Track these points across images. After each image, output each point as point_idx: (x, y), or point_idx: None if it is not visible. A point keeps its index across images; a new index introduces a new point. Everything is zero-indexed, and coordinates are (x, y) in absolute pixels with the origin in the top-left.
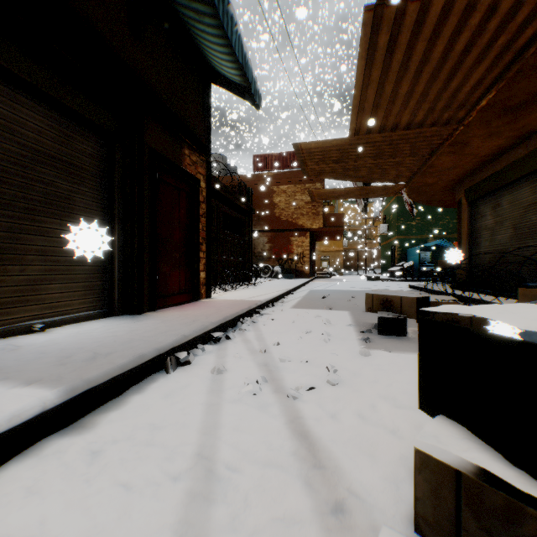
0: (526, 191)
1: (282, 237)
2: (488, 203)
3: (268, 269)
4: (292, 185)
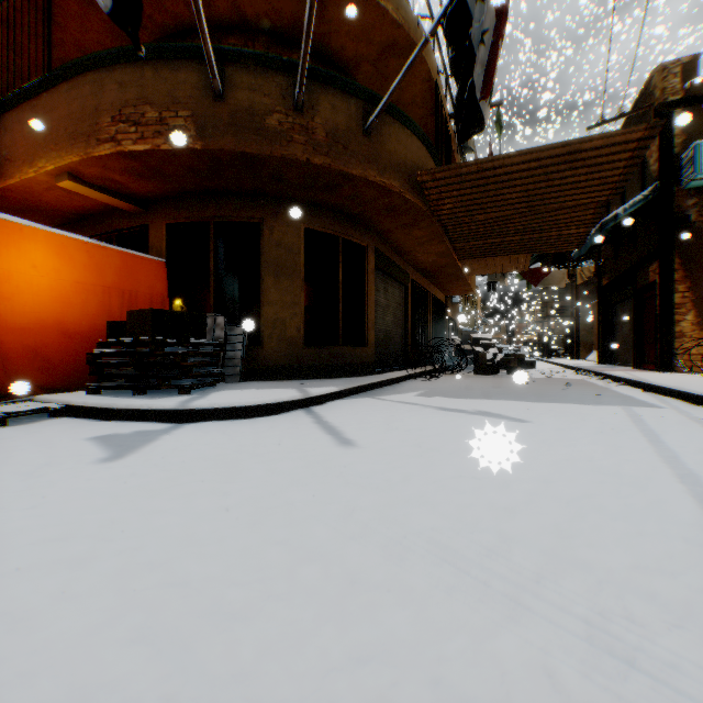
0: (398, 293)
1: None
2: (382, 282)
3: None
4: None
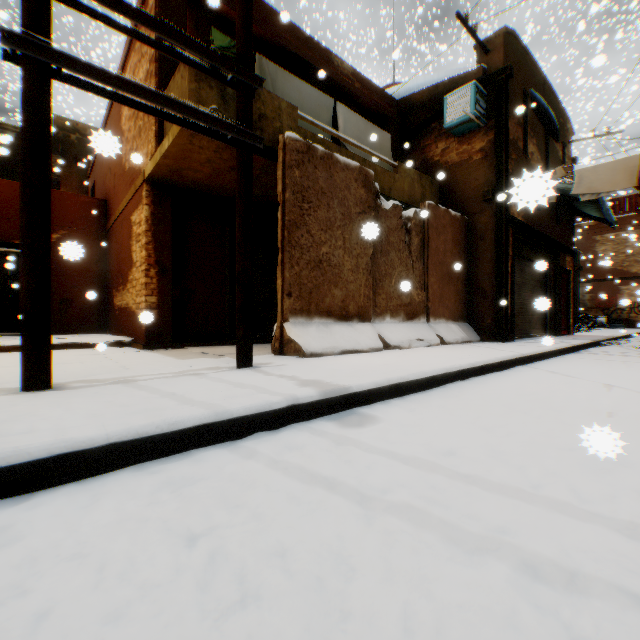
0: None
1: (606, 286)
2: None
3: (588, 319)
4: (620, 232)
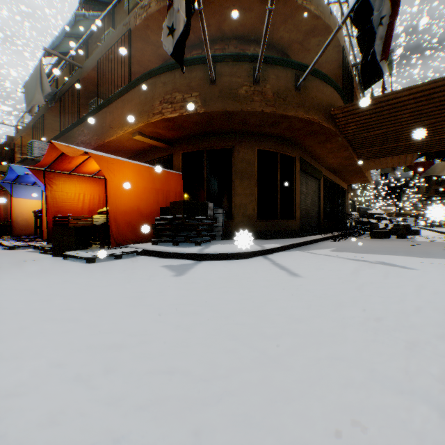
0: (314, 185)
1: None
2: (304, 178)
3: None
4: None
